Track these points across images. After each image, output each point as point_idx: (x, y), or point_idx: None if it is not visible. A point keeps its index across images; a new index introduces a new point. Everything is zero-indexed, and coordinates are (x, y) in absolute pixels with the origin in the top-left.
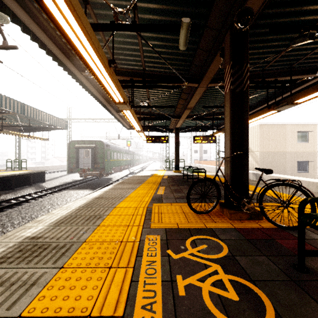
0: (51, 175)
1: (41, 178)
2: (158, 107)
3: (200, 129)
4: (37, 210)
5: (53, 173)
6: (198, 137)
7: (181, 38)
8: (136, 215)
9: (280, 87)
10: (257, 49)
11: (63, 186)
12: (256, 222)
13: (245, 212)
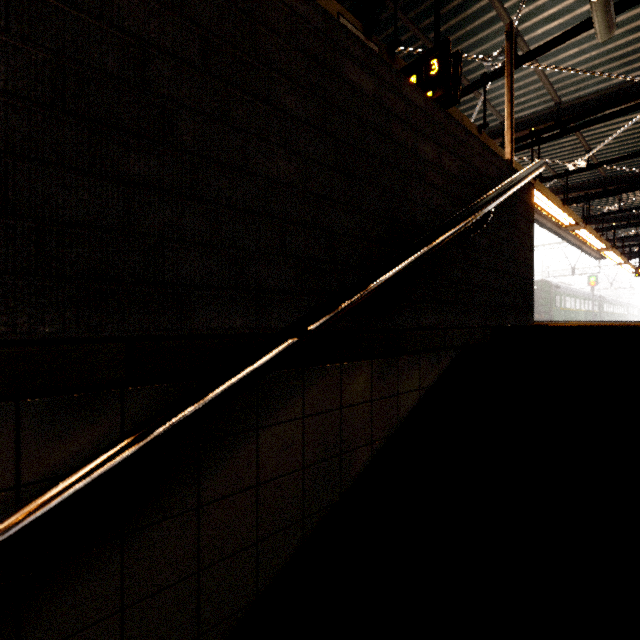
0: None
1: None
2: None
3: None
4: None
5: None
6: None
7: None
8: None
9: None
10: None
11: None
12: None
13: None
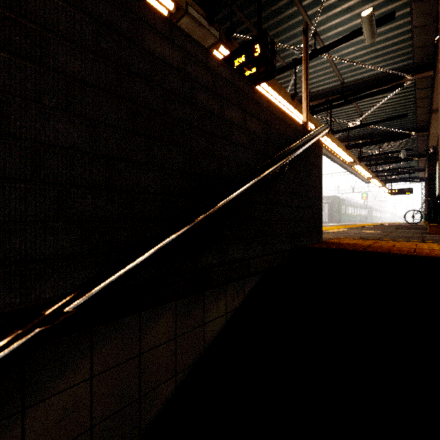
0: None
1: None
2: (398, 169)
3: None
4: None
5: None
6: None
7: (401, 156)
8: None
9: None
10: None
11: None
12: None
13: None
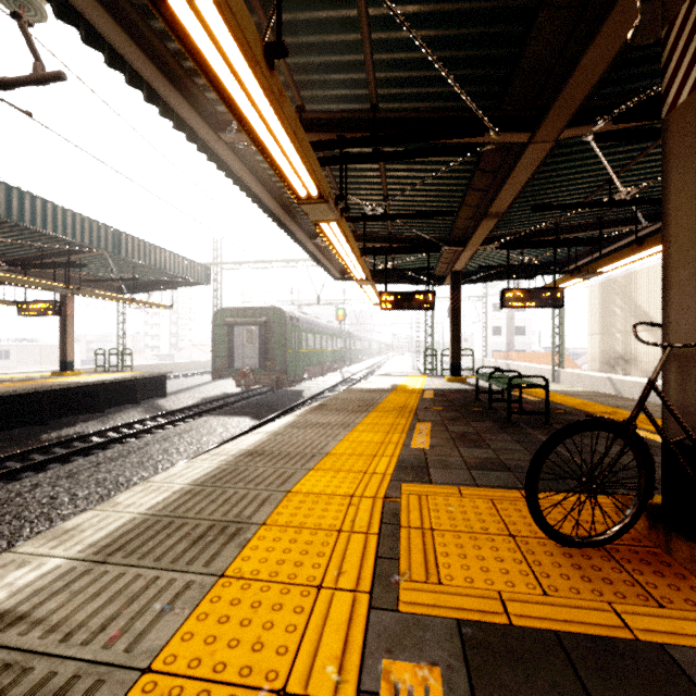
0: (182, 381)
1: (159, 388)
2: (411, 215)
3: (516, 274)
4: (132, 466)
5: (186, 378)
6: (515, 293)
7: None
8: (350, 532)
9: None
10: None
11: (199, 407)
12: None
13: None
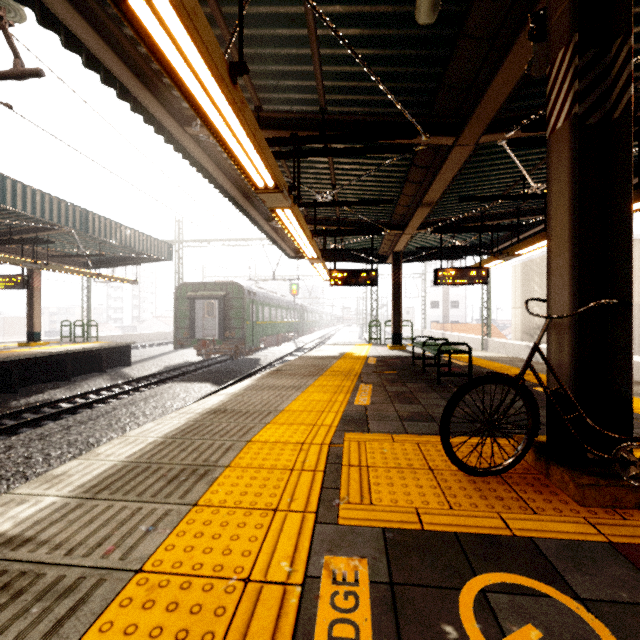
0: (145, 351)
1: (123, 357)
2: (356, 203)
3: (449, 254)
4: (101, 428)
5: (149, 348)
6: (447, 272)
7: None
8: (301, 470)
9: None
10: None
11: (163, 375)
12: None
13: (630, 484)
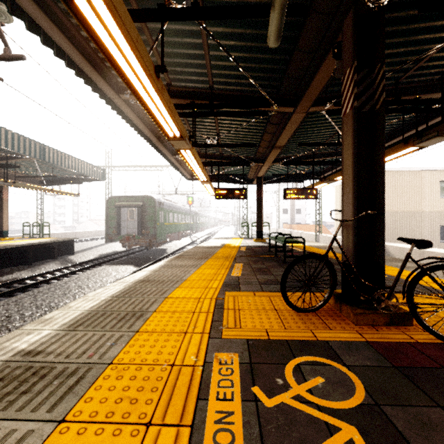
0: (84, 244)
1: (69, 248)
2: (232, 145)
3: (293, 179)
4: (58, 296)
5: (86, 242)
6: (292, 191)
7: (271, 26)
8: (199, 312)
9: (424, 109)
10: (391, 48)
11: (98, 260)
12: (401, 331)
13: (381, 312)
